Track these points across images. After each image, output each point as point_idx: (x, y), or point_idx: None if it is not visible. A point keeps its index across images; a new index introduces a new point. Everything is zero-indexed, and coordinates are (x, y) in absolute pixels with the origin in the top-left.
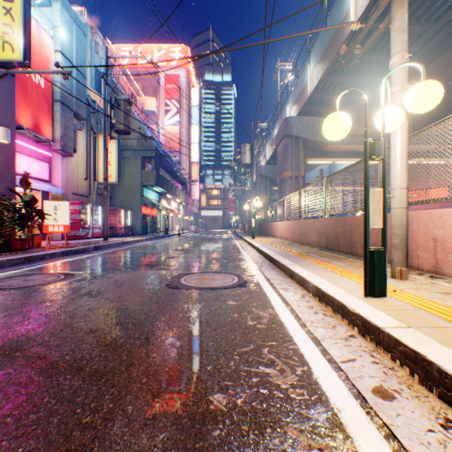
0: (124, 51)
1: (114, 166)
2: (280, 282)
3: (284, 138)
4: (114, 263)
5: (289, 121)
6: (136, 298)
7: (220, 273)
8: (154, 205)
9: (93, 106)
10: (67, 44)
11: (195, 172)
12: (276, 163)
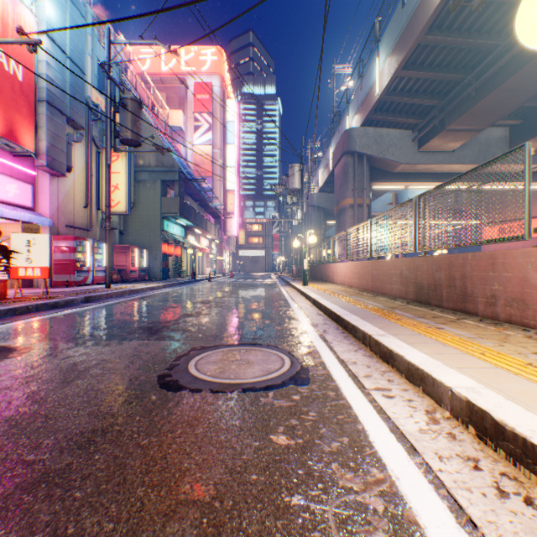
0: (144, 54)
1: (123, 190)
2: (368, 370)
3: (343, 155)
4: (96, 326)
5: (350, 134)
6: (79, 421)
7: (260, 348)
8: (177, 242)
9: (95, 112)
10: (57, 26)
11: (232, 203)
12: (331, 190)
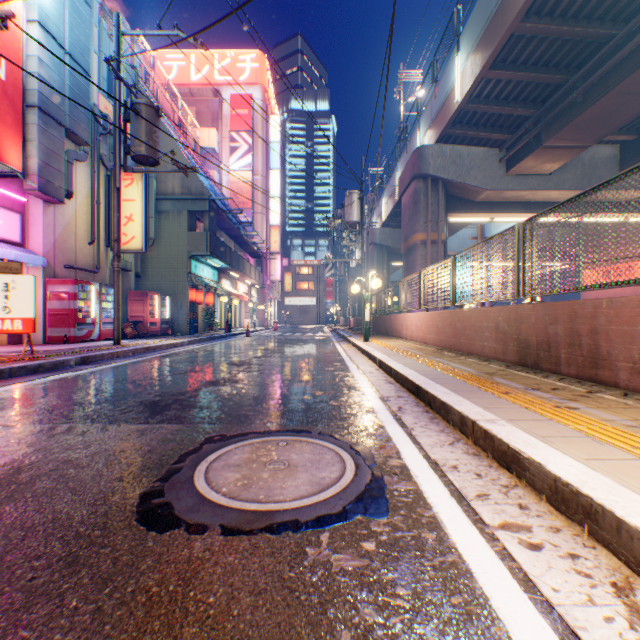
0: (170, 61)
1: (138, 222)
2: (481, 484)
3: (413, 180)
4: (81, 401)
5: (422, 153)
6: None
7: (308, 438)
8: (208, 288)
9: (103, 124)
10: (52, 12)
11: (276, 240)
12: (397, 225)
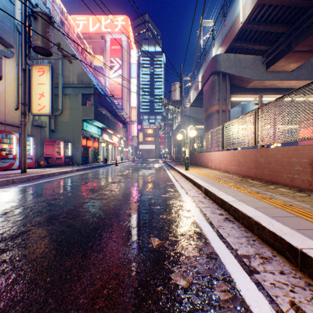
0: (79, 21)
1: (47, 97)
2: None
3: (211, 75)
4: None
5: (217, 59)
6: None
7: None
8: (93, 138)
9: None
10: None
11: (134, 115)
12: (198, 105)
